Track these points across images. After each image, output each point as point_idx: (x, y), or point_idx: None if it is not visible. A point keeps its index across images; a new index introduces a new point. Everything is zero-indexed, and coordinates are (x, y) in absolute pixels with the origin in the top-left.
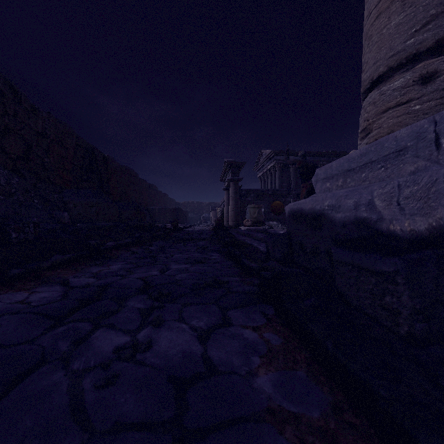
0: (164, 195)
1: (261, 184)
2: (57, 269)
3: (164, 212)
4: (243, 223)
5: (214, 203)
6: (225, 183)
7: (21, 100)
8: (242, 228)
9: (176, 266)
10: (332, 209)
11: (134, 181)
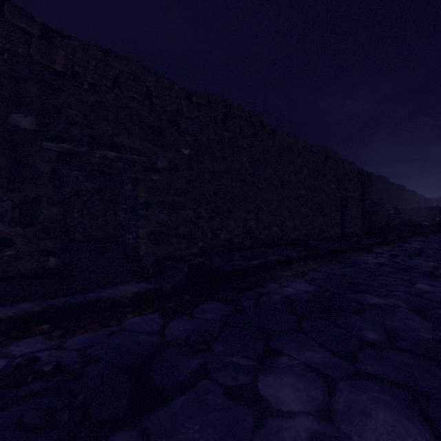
0: (411, 192)
1: None
2: (413, 236)
3: (417, 211)
4: None
5: None
6: None
7: (340, 160)
8: None
9: None
10: None
11: (386, 186)
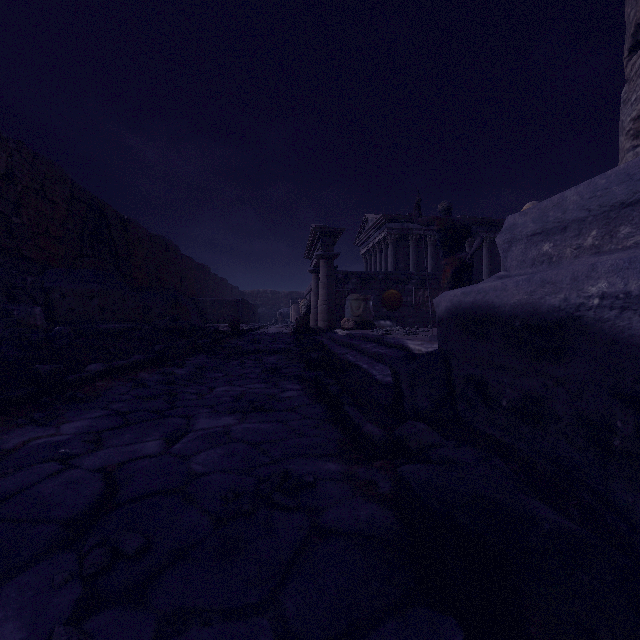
0: (221, 280)
1: (365, 264)
2: None
3: (220, 306)
4: (339, 323)
5: (296, 293)
6: (312, 262)
7: None
8: (339, 332)
9: (208, 420)
10: (623, 307)
11: (173, 258)
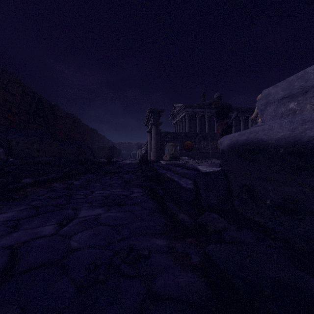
0: (102, 137)
1: (175, 129)
2: None
3: (102, 149)
4: (162, 157)
5: (140, 143)
6: (148, 127)
7: None
8: (162, 162)
9: (86, 211)
10: None
11: (78, 125)
